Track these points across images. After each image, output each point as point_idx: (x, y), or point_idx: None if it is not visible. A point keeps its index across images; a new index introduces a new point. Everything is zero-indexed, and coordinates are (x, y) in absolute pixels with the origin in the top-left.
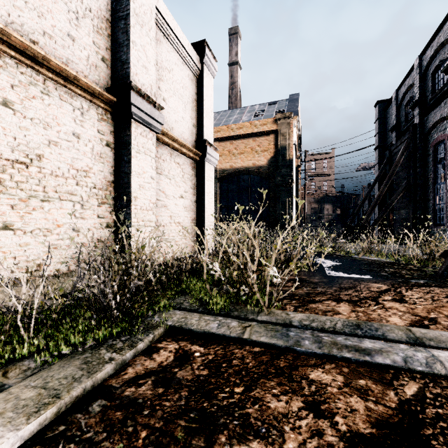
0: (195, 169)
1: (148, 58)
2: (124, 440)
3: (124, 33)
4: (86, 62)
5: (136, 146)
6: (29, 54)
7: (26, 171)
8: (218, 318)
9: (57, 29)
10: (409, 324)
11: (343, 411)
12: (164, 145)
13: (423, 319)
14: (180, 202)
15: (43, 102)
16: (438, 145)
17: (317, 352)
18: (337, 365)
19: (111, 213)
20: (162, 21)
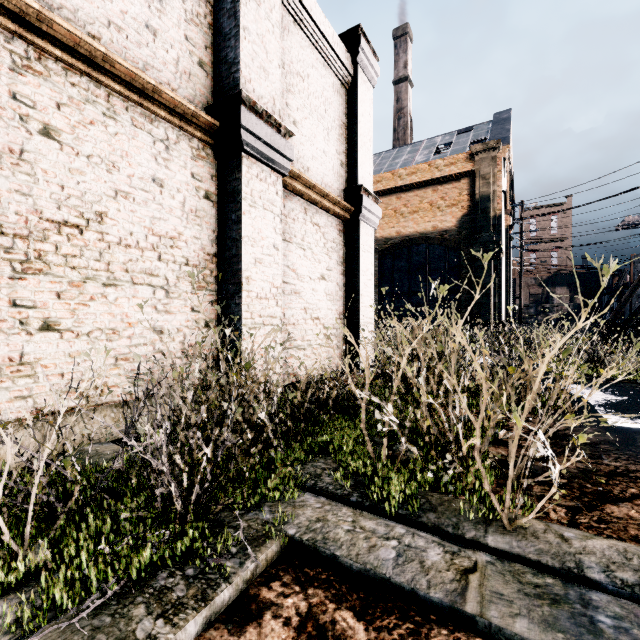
0: (344, 234)
1: (269, 55)
2: None
3: (231, 18)
4: (174, 68)
5: (249, 196)
6: (83, 53)
7: (79, 238)
8: (395, 528)
9: (130, 16)
10: None
11: None
12: (294, 196)
13: None
14: (321, 286)
15: (106, 130)
16: None
17: None
18: None
19: (213, 304)
20: None
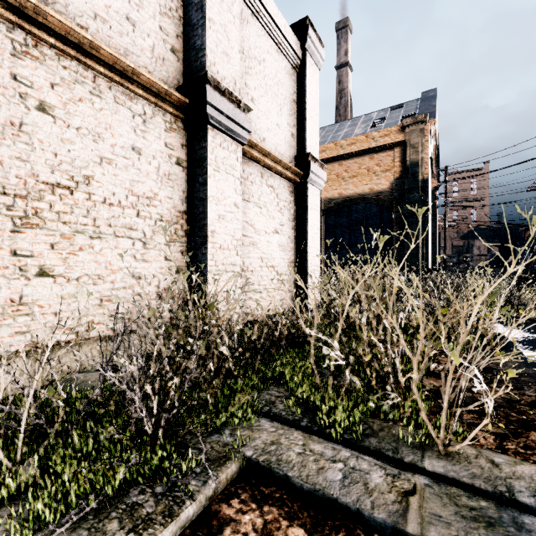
0: (294, 195)
1: (231, 42)
2: None
3: (198, 11)
4: (150, 54)
5: (213, 162)
6: (73, 40)
7: (70, 198)
8: (340, 451)
9: (113, 10)
10: None
11: None
12: (252, 163)
13: None
14: (275, 239)
15: (92, 106)
16: None
17: None
18: None
19: (183, 253)
20: None
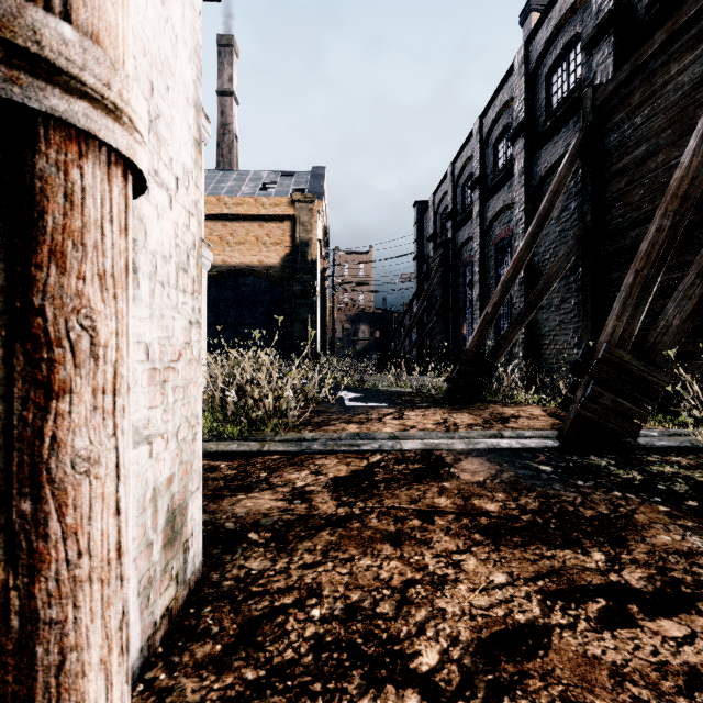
0: None
1: None
2: None
3: None
4: None
5: None
6: None
7: None
8: (236, 442)
9: None
10: (396, 431)
11: (333, 471)
12: None
13: (407, 427)
14: None
15: None
16: (467, 265)
17: (323, 450)
18: (336, 455)
19: None
20: None
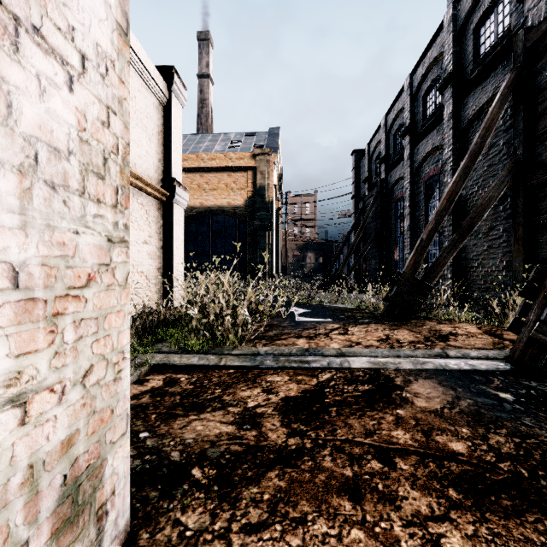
0: (161, 211)
1: None
2: (141, 420)
3: None
4: None
5: None
6: None
7: None
8: (198, 355)
9: None
10: (342, 346)
11: (284, 390)
12: None
13: (352, 343)
14: (144, 249)
15: None
16: (398, 201)
17: (275, 366)
18: (287, 372)
19: None
20: None
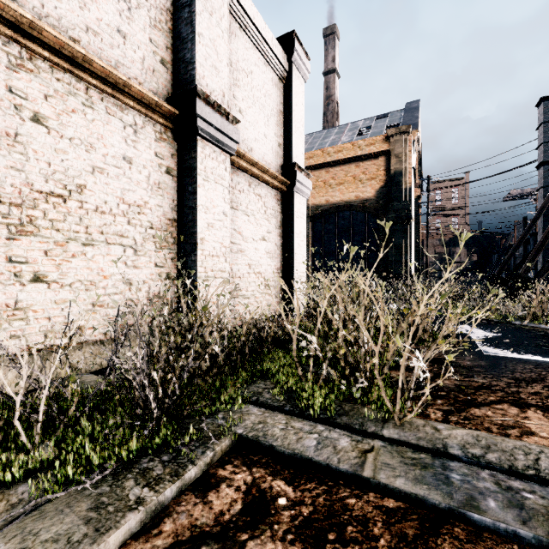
0: (281, 203)
1: (219, 56)
2: None
3: (188, 25)
4: (141, 66)
5: (203, 172)
6: (67, 54)
7: (63, 206)
8: (316, 426)
9: (104, 23)
10: None
11: None
12: (240, 172)
13: None
14: (262, 246)
15: (85, 117)
16: None
17: (520, 532)
18: None
19: (173, 260)
20: (238, 7)
